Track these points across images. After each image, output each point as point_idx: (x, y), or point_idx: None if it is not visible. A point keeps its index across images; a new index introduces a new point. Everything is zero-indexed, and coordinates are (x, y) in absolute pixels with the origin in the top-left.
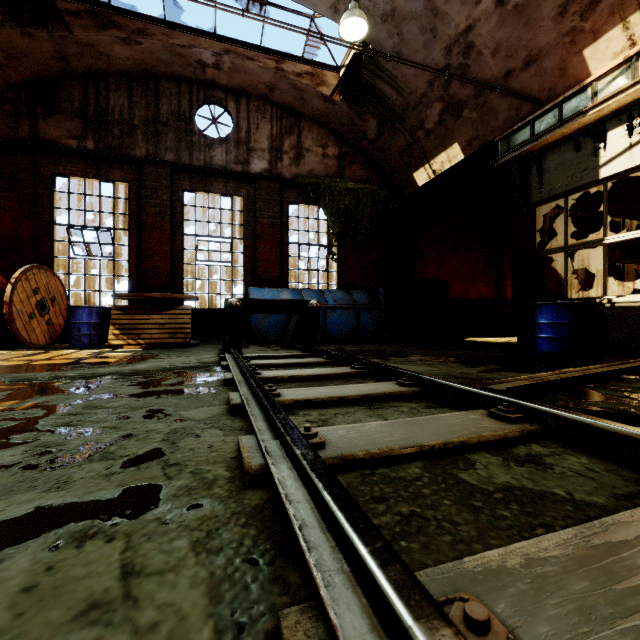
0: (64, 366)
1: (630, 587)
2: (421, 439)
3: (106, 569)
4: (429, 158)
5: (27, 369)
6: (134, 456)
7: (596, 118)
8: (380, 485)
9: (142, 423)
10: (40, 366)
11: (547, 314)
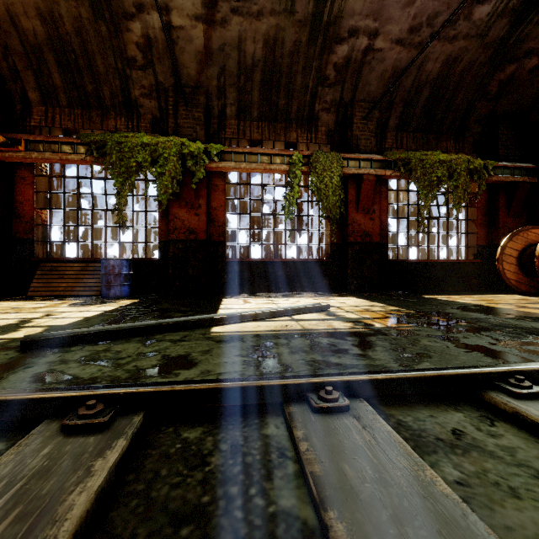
0: (522, 315)
1: (6, 519)
2: (354, 515)
3: (226, 370)
4: None
5: (491, 311)
6: (327, 361)
7: None
8: (259, 455)
9: (388, 355)
10: (507, 311)
11: None
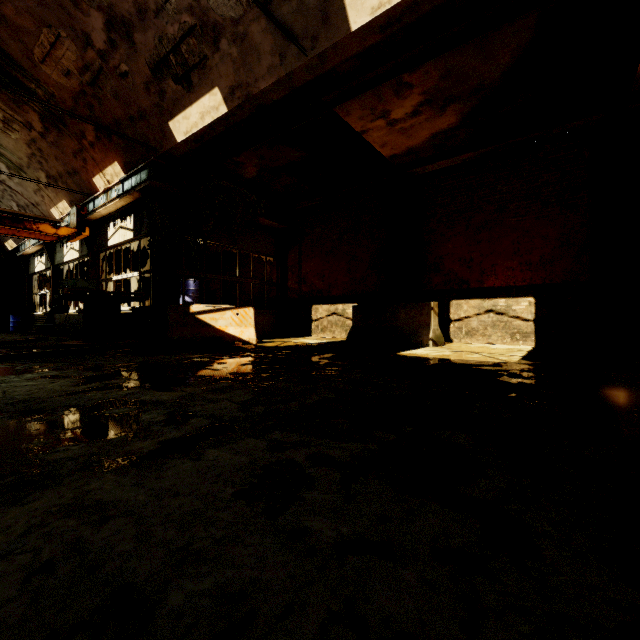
0: None
1: None
2: None
3: None
4: (6, 240)
5: None
6: None
7: (31, 252)
8: None
9: None
10: None
11: (11, 318)
